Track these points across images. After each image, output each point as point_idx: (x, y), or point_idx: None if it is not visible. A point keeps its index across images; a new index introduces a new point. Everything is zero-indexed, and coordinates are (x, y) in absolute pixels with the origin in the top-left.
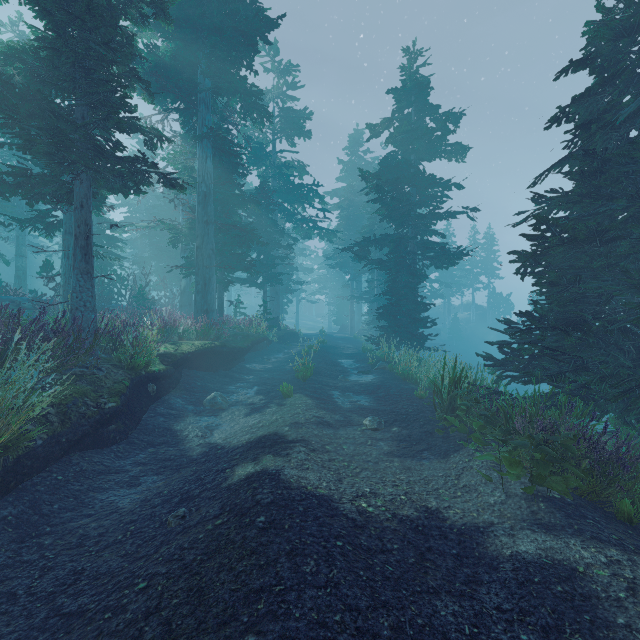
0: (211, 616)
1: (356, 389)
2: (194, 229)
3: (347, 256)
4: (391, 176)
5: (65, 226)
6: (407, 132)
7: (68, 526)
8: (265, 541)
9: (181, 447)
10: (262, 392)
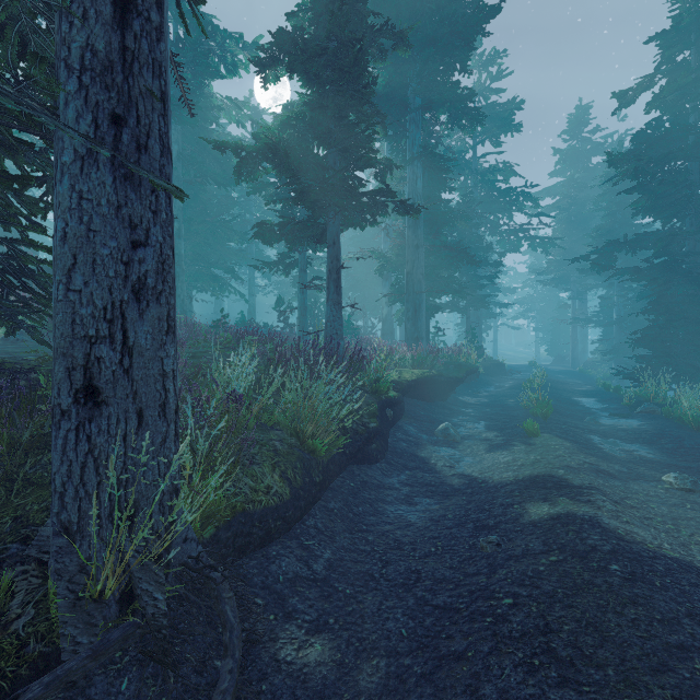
0: (631, 656)
1: (622, 435)
2: (401, 255)
3: (567, 268)
4: (653, 153)
5: (300, 265)
6: (684, 86)
7: (378, 528)
8: (640, 593)
9: (436, 474)
10: (493, 428)
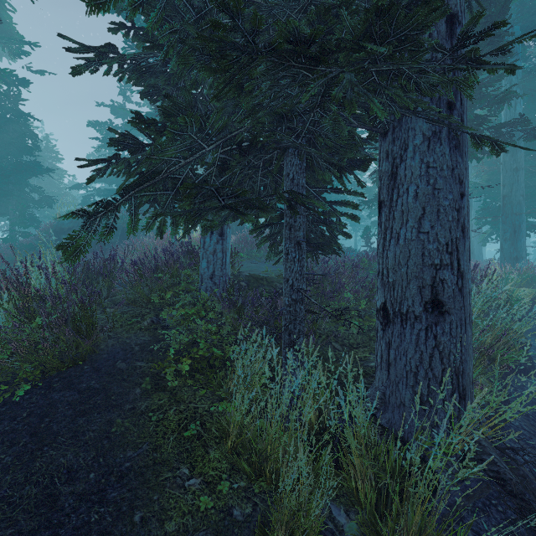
0: None
1: None
2: (491, 180)
3: None
4: None
5: None
6: None
7: None
8: None
9: None
10: None
